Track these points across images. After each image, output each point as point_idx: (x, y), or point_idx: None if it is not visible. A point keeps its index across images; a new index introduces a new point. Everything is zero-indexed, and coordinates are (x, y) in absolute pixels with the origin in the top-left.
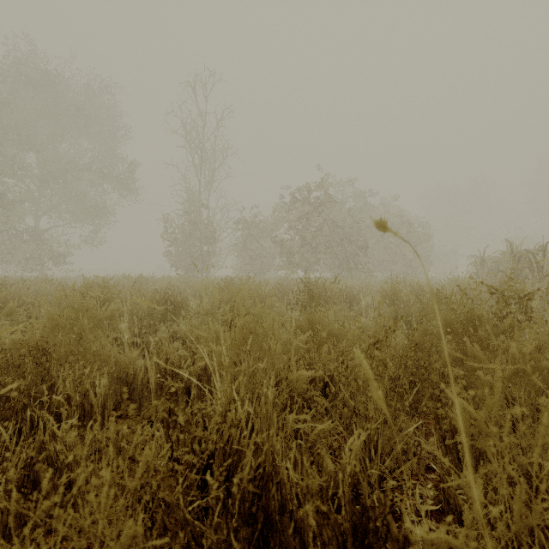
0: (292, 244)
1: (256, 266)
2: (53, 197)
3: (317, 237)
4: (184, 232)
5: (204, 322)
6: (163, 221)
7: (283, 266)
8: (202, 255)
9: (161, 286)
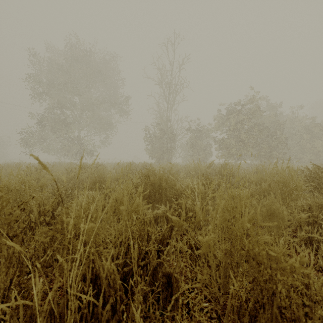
0: (230, 141)
1: (201, 156)
2: (88, 119)
3: (248, 136)
4: (156, 136)
5: (252, 202)
6: (144, 130)
7: (222, 156)
8: (167, 149)
9: (162, 169)
